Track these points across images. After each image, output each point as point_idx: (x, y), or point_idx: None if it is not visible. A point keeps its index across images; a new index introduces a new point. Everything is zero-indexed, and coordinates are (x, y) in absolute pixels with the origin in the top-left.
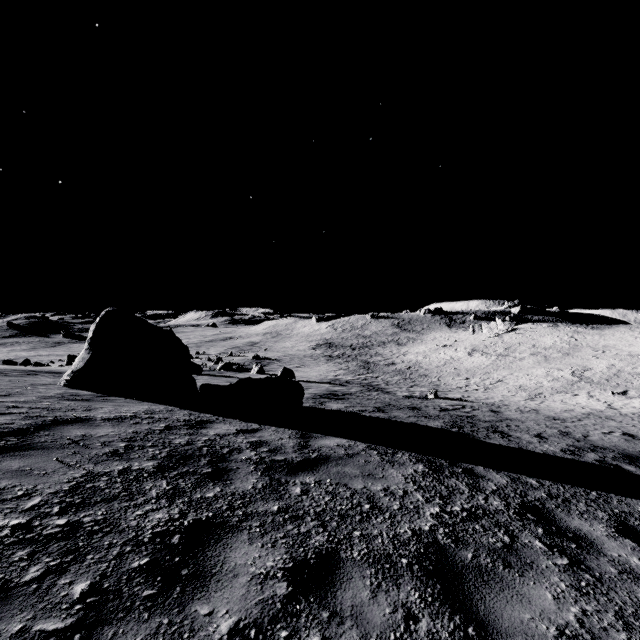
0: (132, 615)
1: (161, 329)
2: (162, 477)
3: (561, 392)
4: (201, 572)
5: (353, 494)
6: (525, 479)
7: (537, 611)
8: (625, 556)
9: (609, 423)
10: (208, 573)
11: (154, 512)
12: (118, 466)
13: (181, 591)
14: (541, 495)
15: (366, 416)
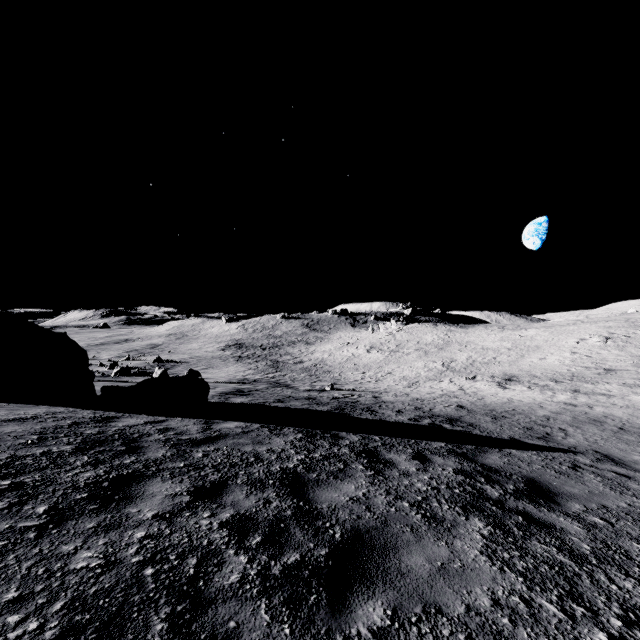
0: (85, 516)
1: (53, 332)
2: (83, 454)
3: (432, 380)
4: (129, 496)
5: (243, 454)
6: (372, 437)
7: (343, 493)
8: (409, 468)
9: (453, 400)
10: (134, 496)
11: (83, 473)
12: (38, 450)
13: (117, 505)
14: (378, 444)
15: (266, 406)
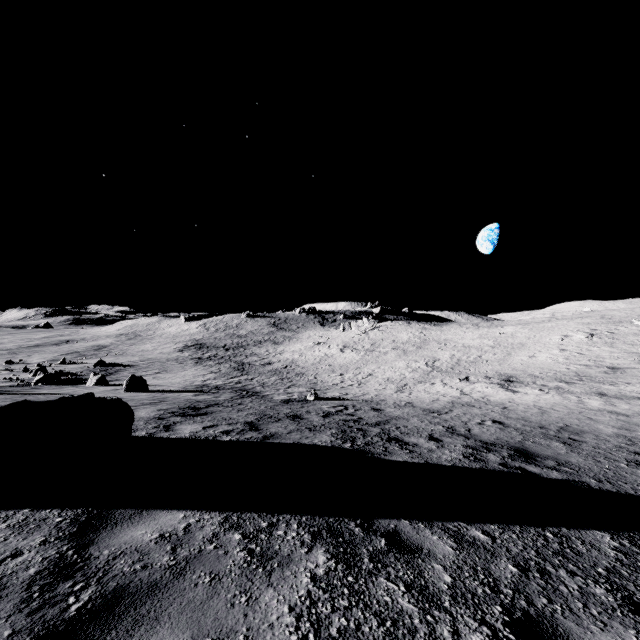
0: None
1: None
2: None
3: (421, 382)
4: None
5: None
6: (468, 532)
7: None
8: None
9: (474, 410)
10: None
11: None
12: None
13: None
14: (511, 571)
15: (232, 442)
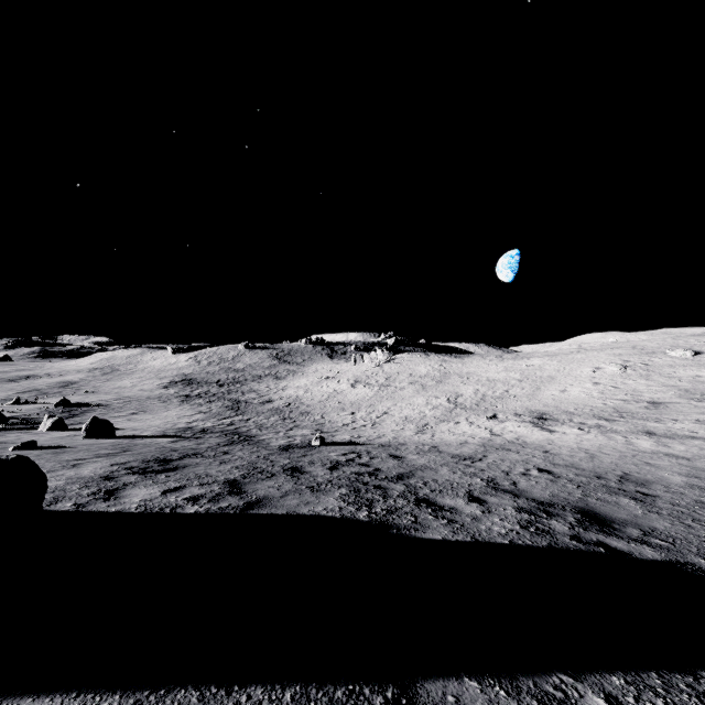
0: None
1: None
2: None
3: (444, 421)
4: None
5: None
6: (584, 701)
7: None
8: None
9: (512, 456)
10: None
11: None
12: None
13: None
14: None
15: (197, 516)
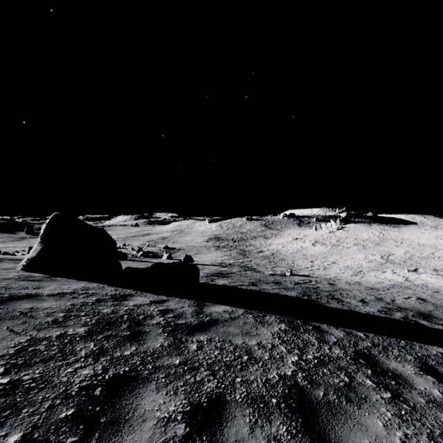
0: None
1: (96, 228)
2: (91, 340)
3: (374, 270)
4: (117, 419)
5: (235, 348)
6: (356, 333)
7: (373, 437)
8: (429, 389)
9: (407, 291)
10: (122, 419)
11: (82, 369)
12: (56, 332)
13: (99, 437)
14: (367, 344)
15: (244, 289)
